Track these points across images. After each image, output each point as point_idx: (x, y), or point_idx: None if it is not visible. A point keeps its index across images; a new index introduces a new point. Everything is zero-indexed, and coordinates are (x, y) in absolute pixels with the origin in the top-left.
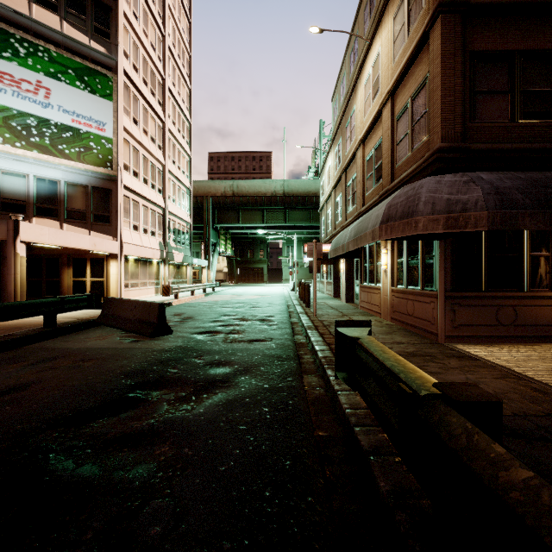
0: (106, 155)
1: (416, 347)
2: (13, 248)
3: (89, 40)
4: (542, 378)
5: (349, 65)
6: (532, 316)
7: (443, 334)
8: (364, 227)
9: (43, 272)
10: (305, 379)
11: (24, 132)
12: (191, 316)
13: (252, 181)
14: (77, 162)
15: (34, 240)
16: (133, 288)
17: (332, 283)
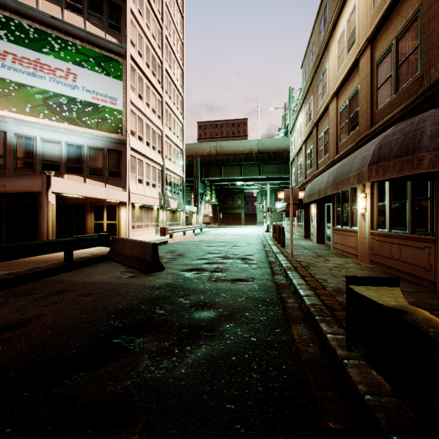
0: (117, 124)
1: (413, 296)
2: (46, 198)
3: (105, 34)
4: None
5: (319, 32)
6: None
7: None
8: (346, 170)
9: (73, 216)
10: (294, 331)
11: (58, 109)
12: (182, 253)
13: (232, 142)
14: (96, 130)
15: (62, 191)
16: (138, 229)
17: (303, 225)
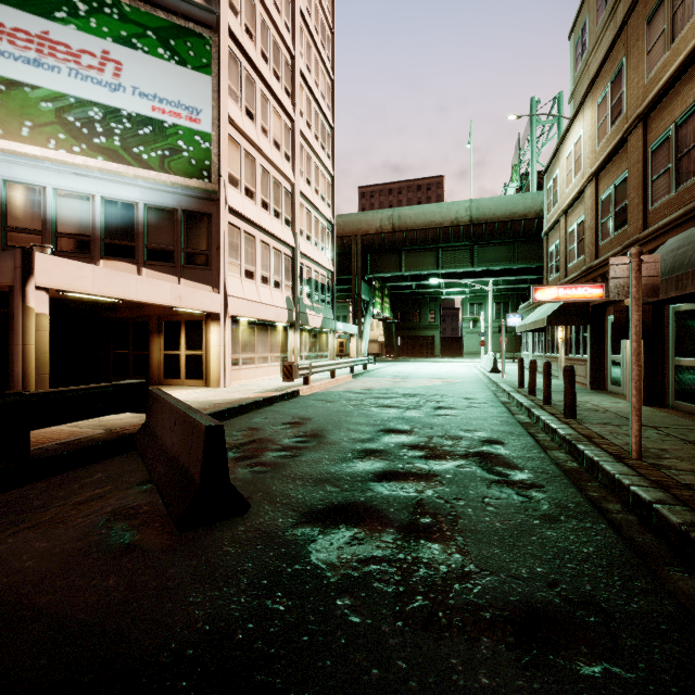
0: (201, 160)
1: None
2: (20, 299)
3: None
4: None
5: None
6: None
7: None
8: None
9: (130, 341)
10: None
11: (85, 130)
12: (320, 428)
13: (421, 207)
14: (159, 172)
15: (65, 286)
16: (246, 366)
17: (587, 361)
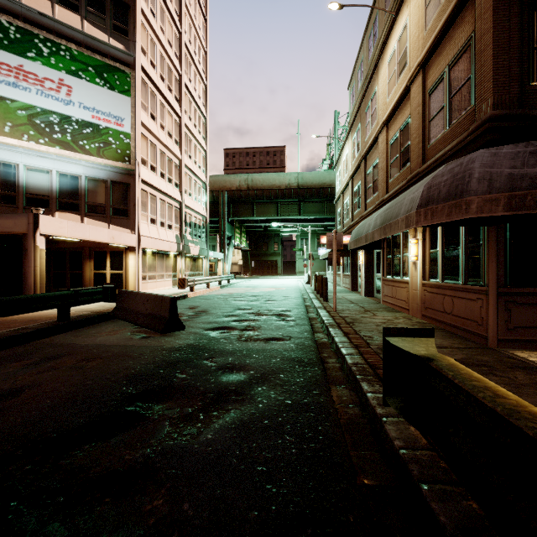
0: (124, 150)
1: (463, 352)
2: (33, 241)
3: (108, 37)
4: None
5: (368, 49)
6: None
7: (495, 337)
8: (394, 213)
9: (67, 264)
10: (334, 392)
11: (47, 129)
12: (206, 309)
13: (266, 174)
14: (96, 157)
15: (54, 233)
16: (150, 280)
17: (349, 276)
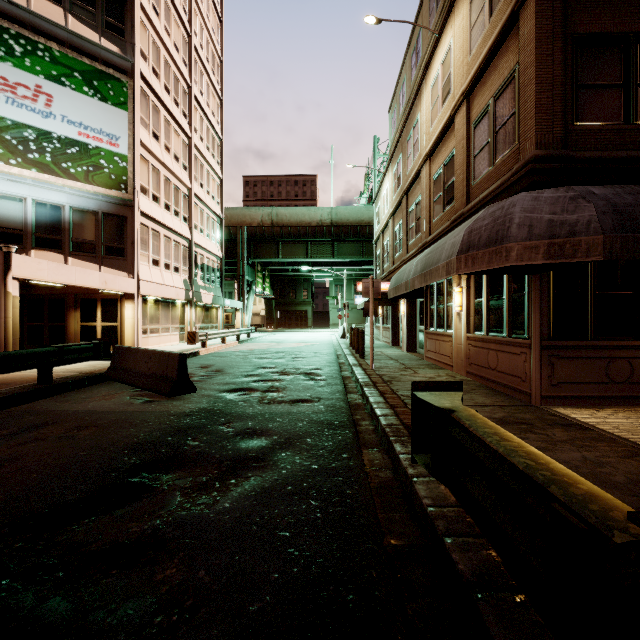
0: (120, 175)
1: (505, 410)
2: (3, 286)
3: (99, 37)
4: None
5: (411, 68)
6: None
7: (539, 394)
8: (435, 259)
9: (45, 315)
10: (365, 456)
11: (20, 147)
12: (221, 368)
13: (294, 208)
14: (84, 183)
15: (30, 276)
16: (152, 334)
17: (390, 328)
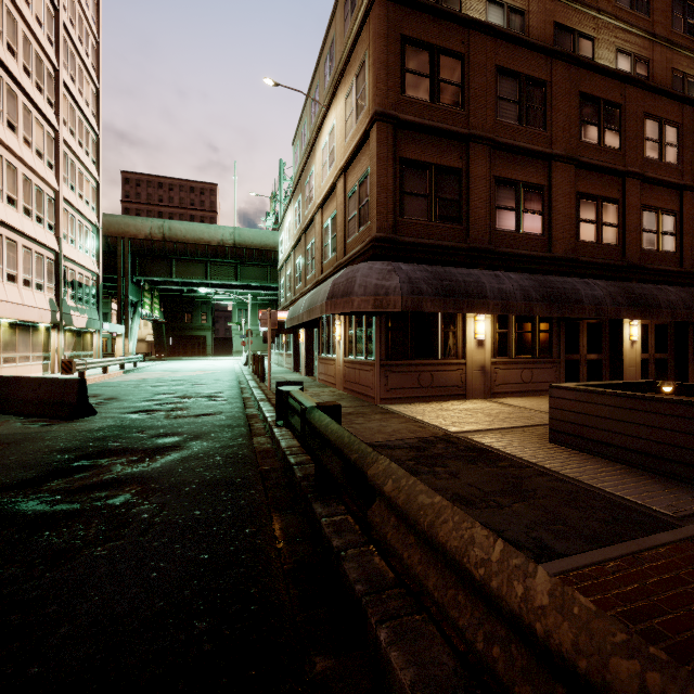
0: None
1: (355, 409)
2: None
3: None
4: (430, 420)
5: (311, 114)
6: (443, 379)
7: (379, 397)
8: (315, 300)
9: None
10: (255, 440)
11: None
12: (114, 396)
13: (191, 224)
14: None
15: None
16: (7, 364)
17: (292, 355)
